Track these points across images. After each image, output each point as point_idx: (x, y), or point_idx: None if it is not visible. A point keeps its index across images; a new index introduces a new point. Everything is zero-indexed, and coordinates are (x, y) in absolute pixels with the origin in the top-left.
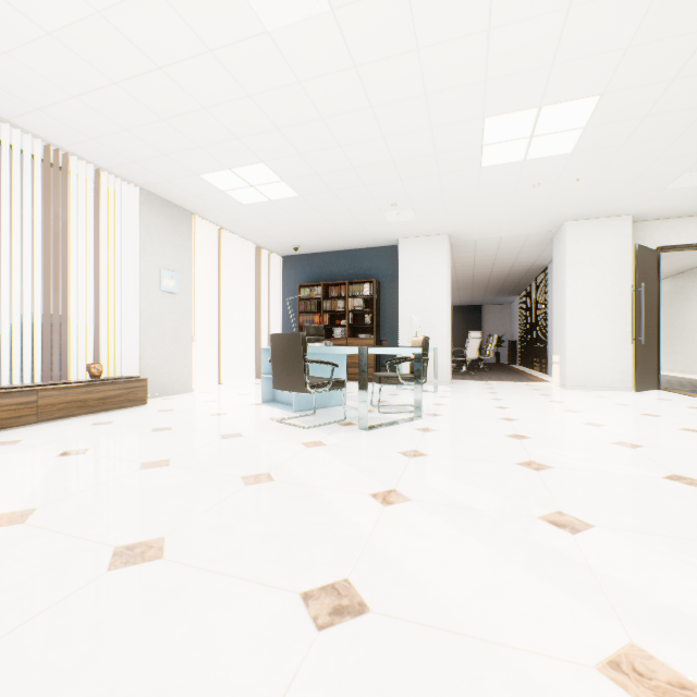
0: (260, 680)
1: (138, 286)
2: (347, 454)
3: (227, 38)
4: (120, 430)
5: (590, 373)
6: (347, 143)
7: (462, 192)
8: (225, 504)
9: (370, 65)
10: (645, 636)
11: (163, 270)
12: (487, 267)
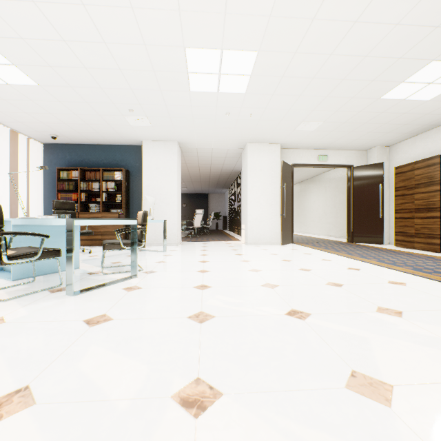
0: None
1: None
2: (18, 333)
3: None
4: None
5: (260, 235)
6: (71, 38)
7: (181, 109)
8: None
9: None
10: None
11: None
12: (207, 168)
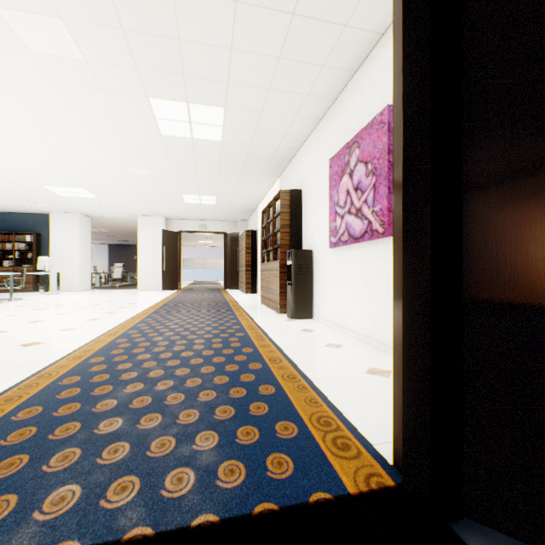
0: None
1: None
2: None
3: None
4: None
5: (149, 283)
6: None
7: (64, 201)
8: None
9: None
10: None
11: None
12: (130, 228)
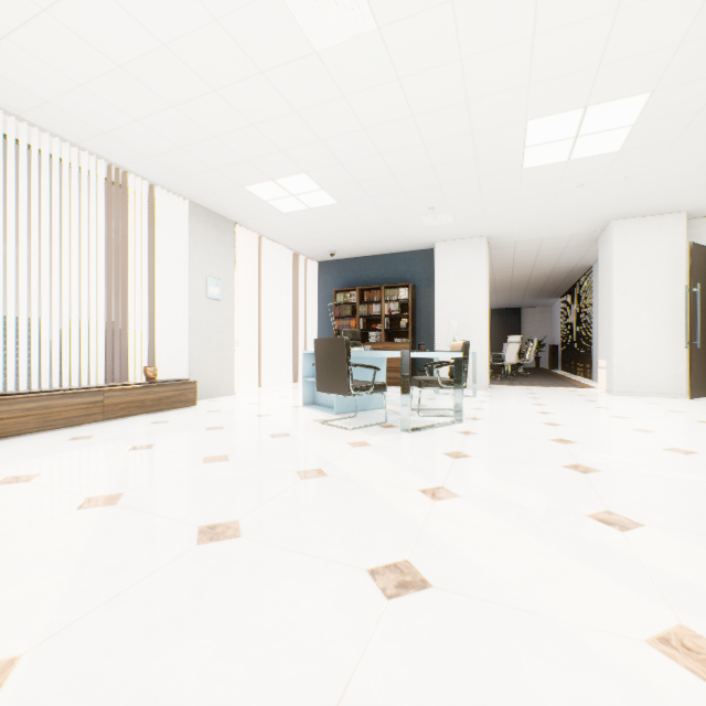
0: (344, 633)
1: (187, 294)
2: (393, 454)
3: (278, 60)
4: (177, 428)
5: (640, 378)
6: (388, 151)
7: (502, 194)
8: (287, 495)
9: (413, 77)
10: (694, 619)
11: (209, 278)
12: (527, 269)
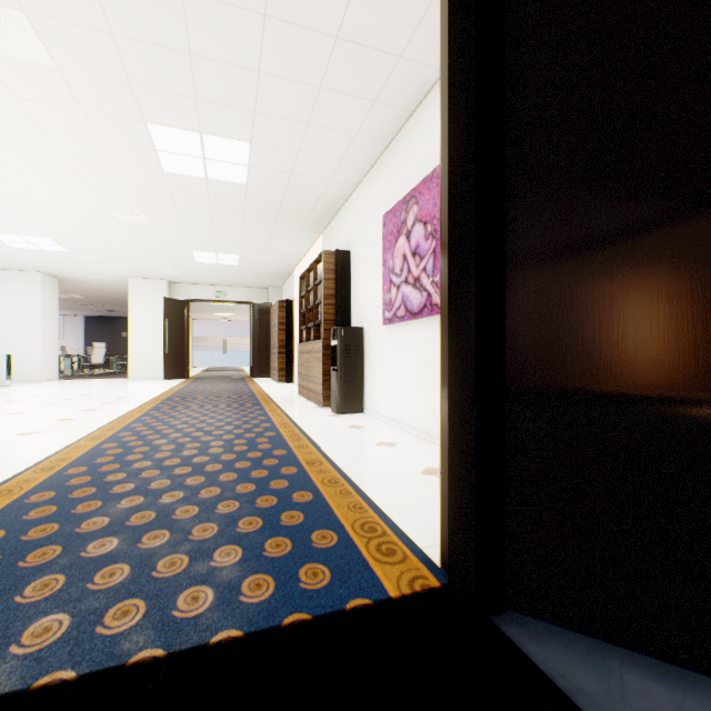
0: None
1: None
2: None
3: None
4: None
5: (144, 370)
6: None
7: (18, 255)
8: None
9: None
10: None
11: None
12: (117, 293)
